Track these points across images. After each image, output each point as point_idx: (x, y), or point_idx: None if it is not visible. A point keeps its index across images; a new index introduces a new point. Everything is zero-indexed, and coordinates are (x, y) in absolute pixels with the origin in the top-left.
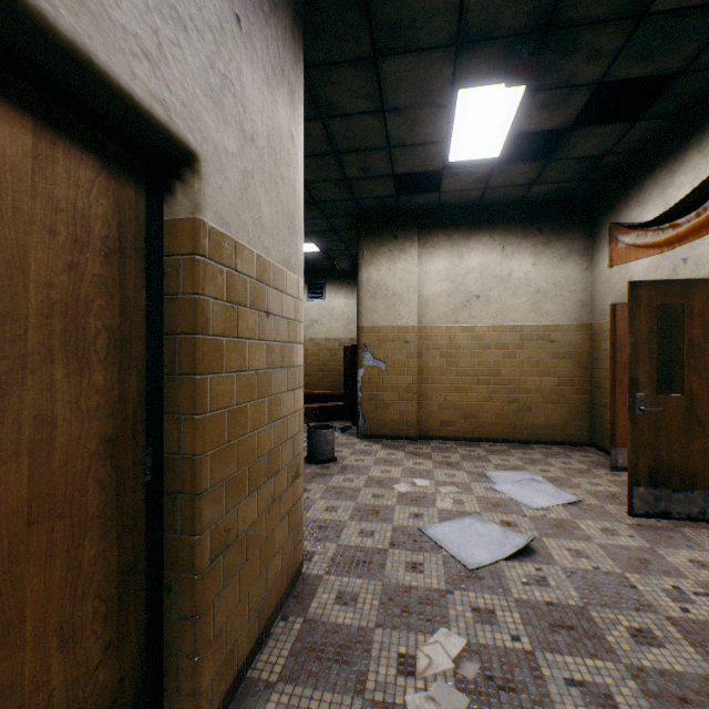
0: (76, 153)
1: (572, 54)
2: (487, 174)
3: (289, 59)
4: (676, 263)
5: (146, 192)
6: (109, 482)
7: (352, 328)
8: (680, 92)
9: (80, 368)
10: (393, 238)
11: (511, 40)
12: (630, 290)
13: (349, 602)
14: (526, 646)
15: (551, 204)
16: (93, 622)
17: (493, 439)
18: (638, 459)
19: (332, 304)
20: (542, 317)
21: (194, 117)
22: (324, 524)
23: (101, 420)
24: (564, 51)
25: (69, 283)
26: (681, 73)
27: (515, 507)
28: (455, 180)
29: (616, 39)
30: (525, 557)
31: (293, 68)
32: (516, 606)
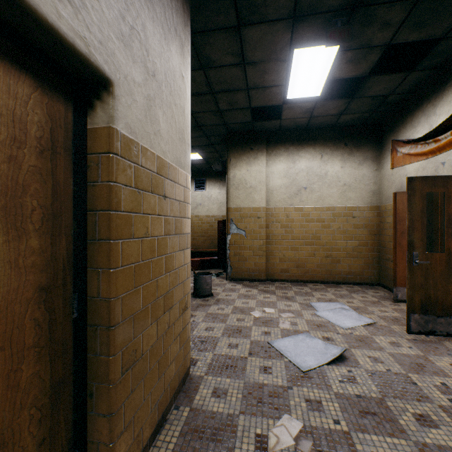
0: (15, 73)
1: (370, 25)
2: (312, 107)
3: (180, 23)
4: (437, 165)
5: (74, 107)
6: (43, 320)
7: (223, 209)
8: (441, 51)
9: (18, 235)
10: (250, 150)
11: (330, 14)
12: (409, 183)
13: (221, 395)
14: (344, 428)
15: (353, 127)
16: (29, 425)
17: (315, 281)
18: (414, 295)
19: (210, 193)
20: (347, 201)
21: (109, 53)
22: (204, 339)
23: (36, 274)
24: (365, 22)
25: (8, 170)
26: (442, 38)
27: (332, 327)
28: (291, 111)
29: (400, 14)
30: (340, 362)
31: (183, 29)
32: (336, 398)
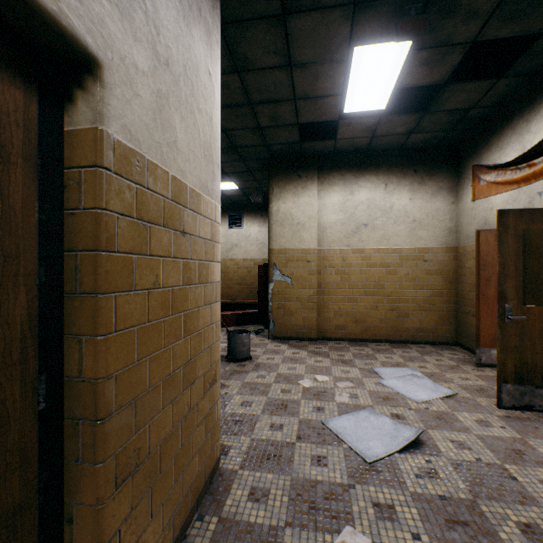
0: None
1: (452, 15)
2: (375, 124)
3: (206, 1)
4: (532, 196)
5: (40, 96)
6: None
7: (264, 250)
8: (539, 52)
9: None
10: (298, 177)
11: None
12: (500, 217)
13: (261, 498)
14: None
15: (424, 150)
16: None
17: (378, 340)
18: (506, 360)
19: (249, 231)
20: (417, 241)
21: (94, 19)
22: (239, 418)
23: None
24: (446, 11)
25: None
26: (542, 34)
27: (402, 401)
28: (349, 129)
29: (491, 0)
30: (415, 449)
31: (209, 11)
32: (413, 501)
